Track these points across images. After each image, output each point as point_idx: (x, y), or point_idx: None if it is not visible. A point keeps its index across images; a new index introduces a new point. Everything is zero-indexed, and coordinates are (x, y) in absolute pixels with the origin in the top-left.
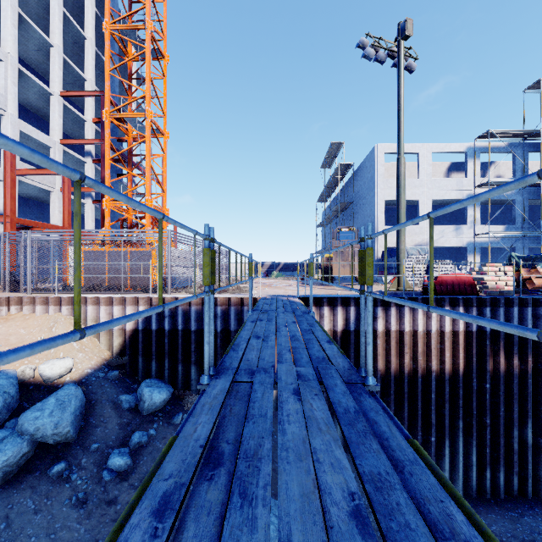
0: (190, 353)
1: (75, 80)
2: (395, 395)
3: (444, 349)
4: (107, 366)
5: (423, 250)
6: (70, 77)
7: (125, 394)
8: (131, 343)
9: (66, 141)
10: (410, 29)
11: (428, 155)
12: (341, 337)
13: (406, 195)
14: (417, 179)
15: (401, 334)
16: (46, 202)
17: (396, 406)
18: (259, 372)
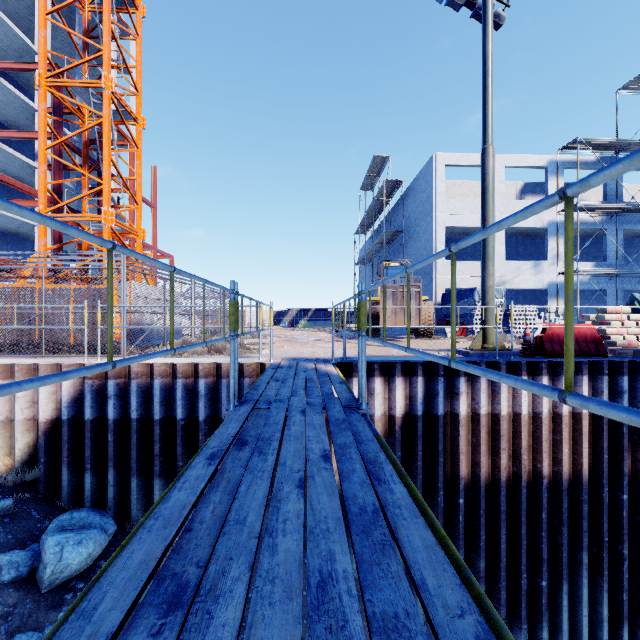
0: (152, 458)
1: (21, 53)
2: (486, 516)
3: (560, 441)
4: None
5: (498, 291)
6: (13, 47)
7: (16, 546)
8: (49, 443)
9: (1, 133)
10: None
11: (500, 169)
12: (402, 426)
13: (473, 220)
14: None
15: (496, 420)
16: None
17: (487, 533)
18: None
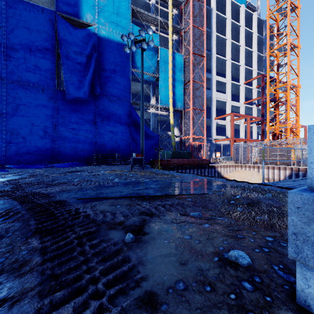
0: None
1: (248, 73)
2: None
3: None
4: None
5: None
6: (246, 72)
7: None
8: None
9: (246, 102)
10: None
11: None
12: None
13: None
14: None
15: None
16: (236, 128)
17: None
18: None
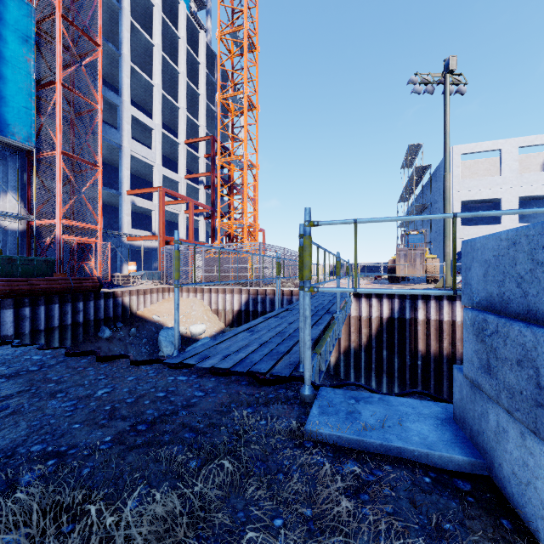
0: None
1: (193, 128)
2: (435, 373)
3: None
4: (224, 332)
5: None
6: (189, 126)
7: None
8: (237, 319)
9: (188, 176)
10: (454, 64)
11: (514, 150)
12: (387, 323)
13: (486, 194)
14: (499, 176)
15: (440, 323)
16: (174, 221)
17: (436, 382)
18: (297, 309)
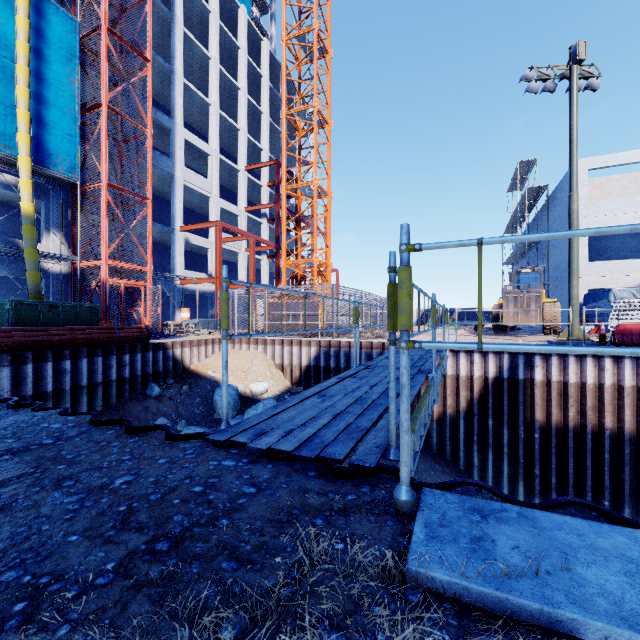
0: None
1: (254, 152)
2: (558, 450)
3: (622, 405)
4: (289, 392)
5: (639, 292)
6: (251, 150)
7: None
8: (305, 376)
9: (249, 208)
10: (583, 52)
11: None
12: (493, 384)
13: (624, 219)
14: None
15: (565, 386)
16: (233, 261)
17: (559, 462)
18: (380, 366)
